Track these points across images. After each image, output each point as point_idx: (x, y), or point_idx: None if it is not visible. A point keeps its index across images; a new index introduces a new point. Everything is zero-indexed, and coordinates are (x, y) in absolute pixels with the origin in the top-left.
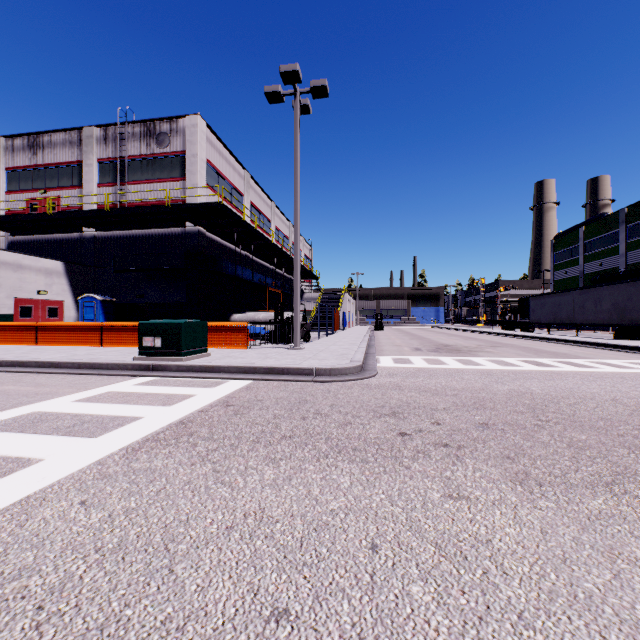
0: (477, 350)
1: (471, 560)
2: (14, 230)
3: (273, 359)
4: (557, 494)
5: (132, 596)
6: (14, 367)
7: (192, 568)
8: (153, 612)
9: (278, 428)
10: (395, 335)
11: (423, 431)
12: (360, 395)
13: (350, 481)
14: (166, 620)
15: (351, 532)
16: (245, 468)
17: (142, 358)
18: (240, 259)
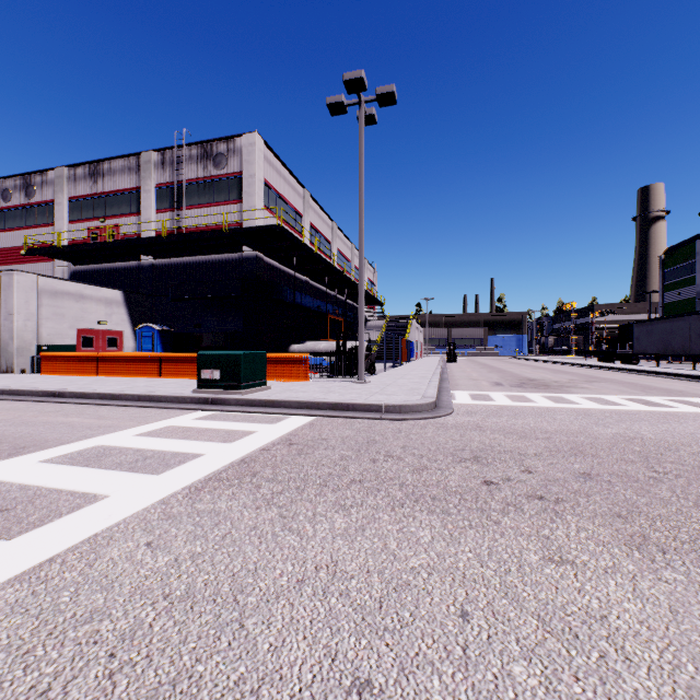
0: (569, 385)
1: (583, 639)
2: (76, 260)
3: (336, 394)
4: (686, 564)
5: (203, 650)
6: (77, 398)
7: (263, 624)
8: (225, 670)
9: (346, 471)
10: (470, 367)
11: (512, 480)
12: (435, 436)
13: (431, 535)
14: (239, 681)
15: (436, 595)
16: (313, 515)
17: (201, 391)
18: (299, 285)
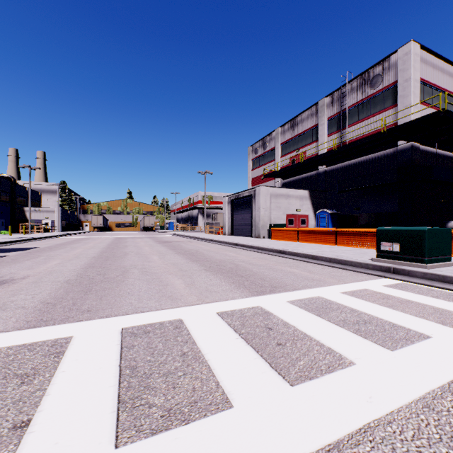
0: None
1: None
2: (284, 177)
3: None
4: None
5: None
6: (292, 256)
7: None
8: None
9: None
10: None
11: None
12: None
13: None
14: None
15: None
16: None
17: (379, 260)
18: None
